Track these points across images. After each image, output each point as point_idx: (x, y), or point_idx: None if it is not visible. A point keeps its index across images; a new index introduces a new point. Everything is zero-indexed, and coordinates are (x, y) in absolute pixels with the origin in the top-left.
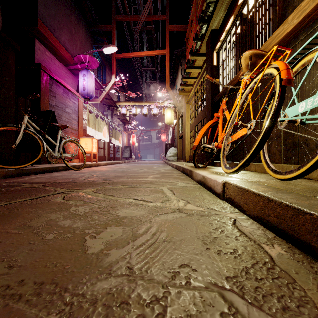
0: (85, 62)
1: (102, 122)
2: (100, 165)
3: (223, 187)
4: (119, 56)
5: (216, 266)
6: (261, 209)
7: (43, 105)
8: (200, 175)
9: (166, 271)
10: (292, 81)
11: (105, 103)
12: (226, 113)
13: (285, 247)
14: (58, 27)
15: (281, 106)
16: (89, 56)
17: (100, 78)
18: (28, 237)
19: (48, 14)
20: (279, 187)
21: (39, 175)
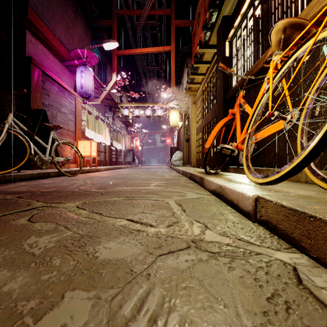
0: (82, 57)
1: (103, 124)
2: (100, 170)
3: (255, 203)
4: (121, 53)
5: None
6: None
7: (34, 103)
8: (216, 184)
9: None
10: None
11: (106, 104)
12: (247, 107)
13: None
14: (53, 18)
15: None
16: (87, 51)
17: (101, 77)
18: None
19: (41, 3)
20: None
21: (25, 182)
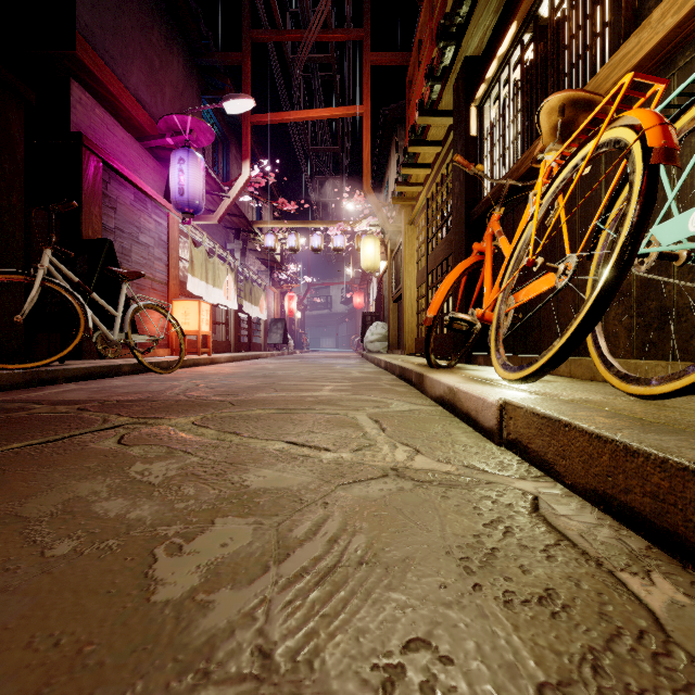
0: (183, 132)
1: (222, 266)
2: (217, 361)
3: (500, 413)
4: (261, 120)
5: (507, 646)
6: (605, 473)
7: (88, 226)
8: (444, 385)
9: (365, 662)
10: (677, 154)
11: (229, 225)
12: (503, 242)
13: (683, 582)
14: (124, 53)
15: (649, 216)
16: (191, 119)
17: (218, 169)
18: (6, 549)
19: (100, 23)
20: (643, 415)
21: (78, 384)
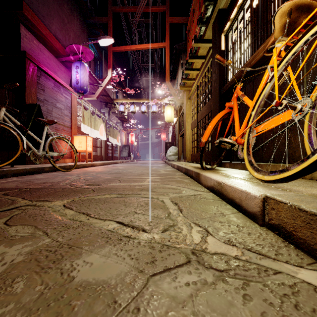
0: (78, 53)
1: (99, 120)
2: (95, 165)
3: (263, 204)
4: (117, 49)
5: None
6: None
7: (29, 98)
8: (214, 180)
9: None
10: None
11: (102, 100)
12: (246, 99)
13: None
14: (48, 14)
15: None
16: (82, 47)
17: (97, 74)
18: None
19: None
20: None
21: (17, 178)
